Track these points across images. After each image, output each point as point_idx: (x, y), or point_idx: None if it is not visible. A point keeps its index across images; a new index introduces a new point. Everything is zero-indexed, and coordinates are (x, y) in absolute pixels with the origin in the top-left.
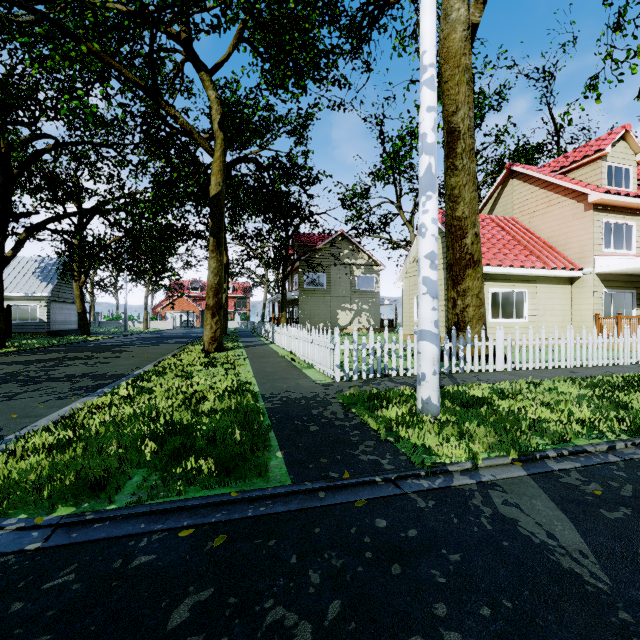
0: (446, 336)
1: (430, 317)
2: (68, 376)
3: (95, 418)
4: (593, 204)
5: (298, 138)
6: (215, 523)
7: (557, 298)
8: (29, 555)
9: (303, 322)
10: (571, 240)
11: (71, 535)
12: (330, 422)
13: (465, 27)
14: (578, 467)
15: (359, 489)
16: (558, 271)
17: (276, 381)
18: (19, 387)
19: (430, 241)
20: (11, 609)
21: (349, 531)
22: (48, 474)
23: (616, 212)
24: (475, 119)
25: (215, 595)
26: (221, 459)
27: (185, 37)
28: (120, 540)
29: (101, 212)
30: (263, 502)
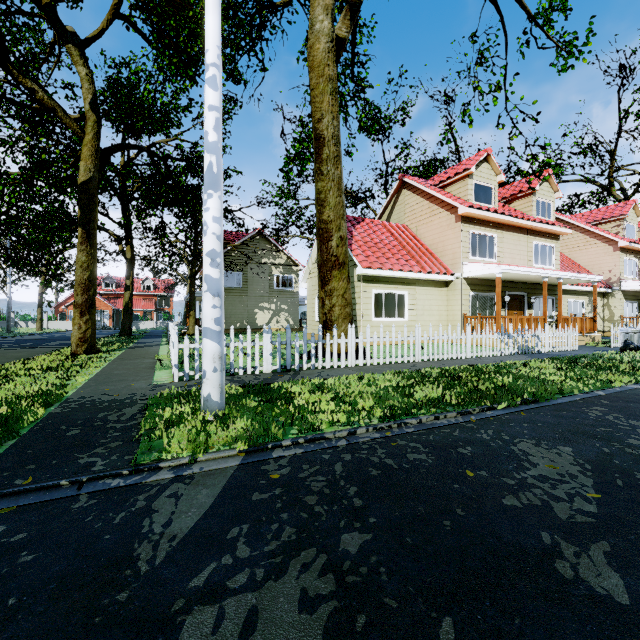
0: (297, 334)
1: (210, 315)
2: None
3: None
4: (462, 216)
5: None
6: None
7: (434, 299)
8: None
9: None
10: (446, 248)
11: None
12: (102, 425)
13: (329, 39)
14: (298, 453)
15: (29, 495)
16: (433, 275)
17: (107, 384)
18: None
19: (211, 239)
20: None
21: None
22: None
23: (481, 225)
24: (372, 130)
25: None
26: None
27: (47, 2)
28: None
29: None
30: None
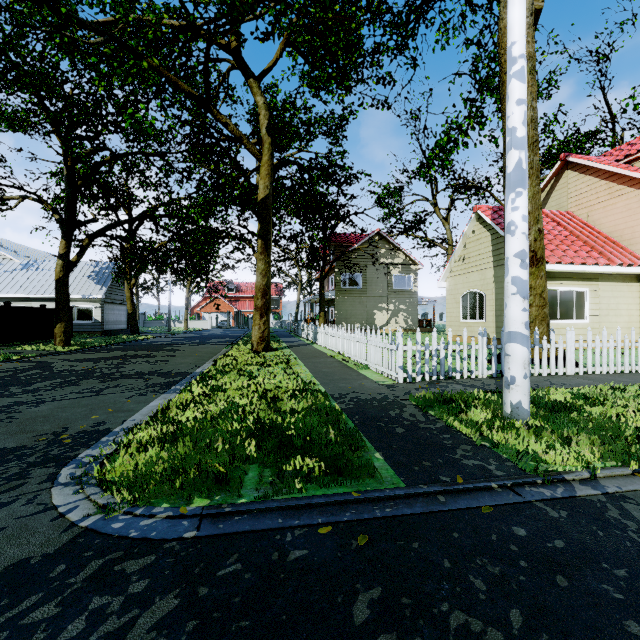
0: None
1: (520, 318)
2: (138, 373)
3: (187, 414)
4: None
5: (334, 138)
6: (348, 522)
7: (622, 297)
8: (189, 543)
9: (339, 322)
10: (638, 234)
11: (218, 526)
12: (414, 424)
13: (528, 14)
14: None
15: (478, 495)
16: (624, 268)
17: (338, 381)
18: (100, 383)
19: (520, 239)
20: (199, 593)
21: (490, 538)
22: (171, 466)
23: None
24: None
25: (386, 594)
26: (323, 458)
27: (235, 46)
28: (266, 533)
29: (154, 218)
30: (386, 503)
